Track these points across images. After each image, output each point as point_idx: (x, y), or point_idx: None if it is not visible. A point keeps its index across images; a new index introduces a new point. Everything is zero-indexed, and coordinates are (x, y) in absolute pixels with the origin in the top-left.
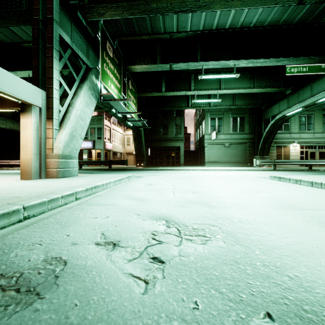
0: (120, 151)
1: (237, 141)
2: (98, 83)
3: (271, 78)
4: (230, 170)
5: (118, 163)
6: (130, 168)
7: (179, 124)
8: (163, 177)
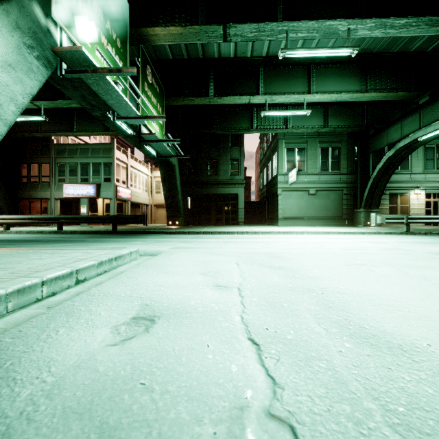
0: (144, 201)
1: (328, 185)
2: (56, 31)
3: (396, 77)
4: (331, 233)
5: (129, 221)
6: (151, 230)
7: (236, 158)
8: (210, 257)
